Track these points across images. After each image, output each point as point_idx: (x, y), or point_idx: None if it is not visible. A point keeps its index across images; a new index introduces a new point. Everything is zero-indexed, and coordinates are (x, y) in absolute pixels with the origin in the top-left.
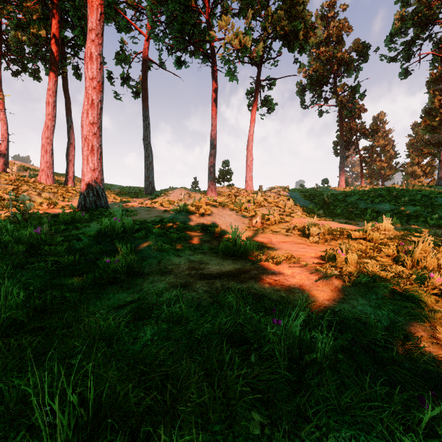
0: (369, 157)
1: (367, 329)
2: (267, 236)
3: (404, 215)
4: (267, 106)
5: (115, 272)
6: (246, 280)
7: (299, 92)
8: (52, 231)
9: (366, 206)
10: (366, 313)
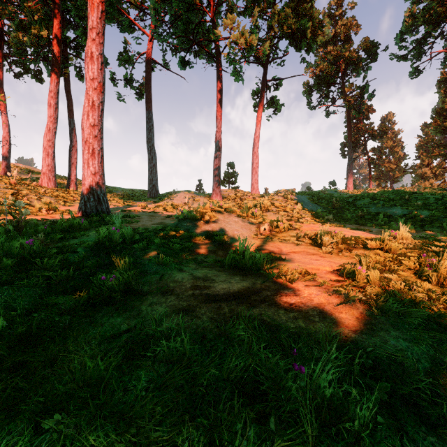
0: (378, 159)
1: (405, 373)
2: (276, 245)
3: (418, 220)
4: (273, 106)
5: (111, 290)
6: (258, 303)
7: (306, 93)
8: (48, 241)
9: (377, 210)
10: (401, 350)
